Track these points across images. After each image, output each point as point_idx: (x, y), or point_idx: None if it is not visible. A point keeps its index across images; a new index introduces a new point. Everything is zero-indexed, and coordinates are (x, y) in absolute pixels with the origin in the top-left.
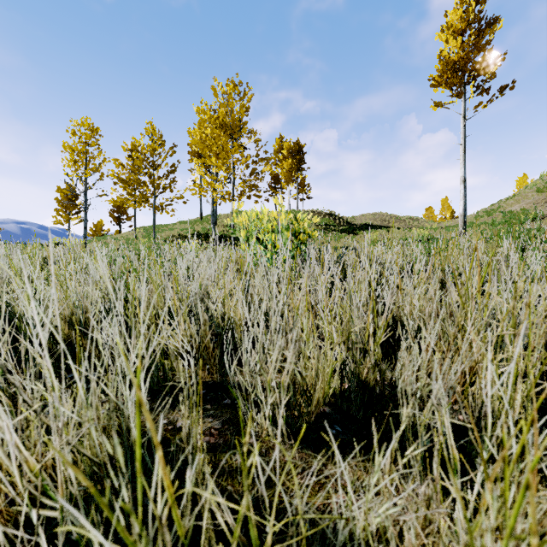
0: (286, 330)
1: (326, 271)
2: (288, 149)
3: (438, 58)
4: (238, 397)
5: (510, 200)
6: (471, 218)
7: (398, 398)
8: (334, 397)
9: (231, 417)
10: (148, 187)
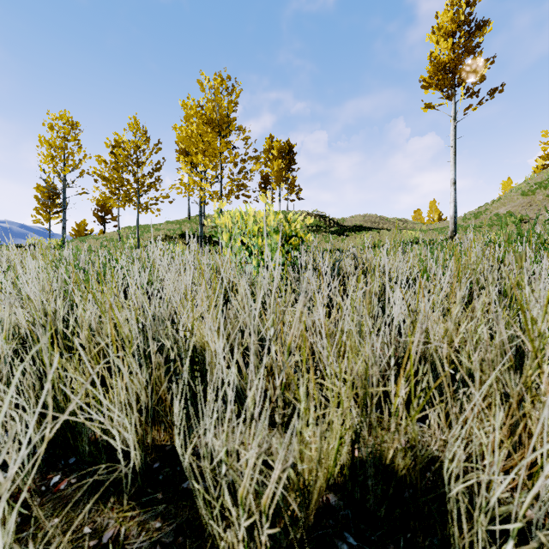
0: (274, 369)
1: (324, 287)
2: (278, 149)
3: (429, 59)
4: (198, 497)
5: (496, 203)
6: (458, 220)
7: (449, 508)
8: (341, 474)
9: (189, 518)
10: (131, 185)
